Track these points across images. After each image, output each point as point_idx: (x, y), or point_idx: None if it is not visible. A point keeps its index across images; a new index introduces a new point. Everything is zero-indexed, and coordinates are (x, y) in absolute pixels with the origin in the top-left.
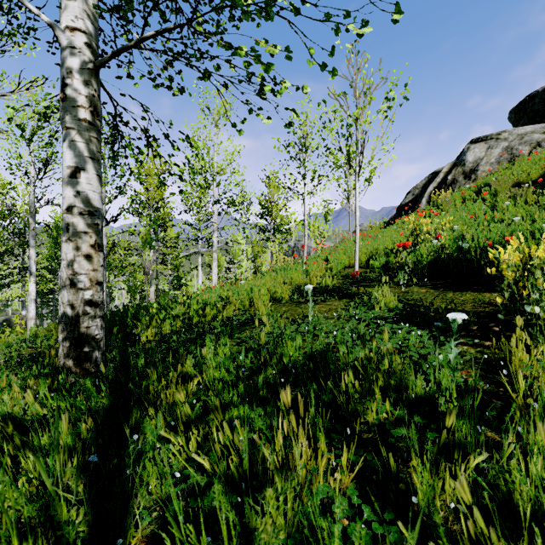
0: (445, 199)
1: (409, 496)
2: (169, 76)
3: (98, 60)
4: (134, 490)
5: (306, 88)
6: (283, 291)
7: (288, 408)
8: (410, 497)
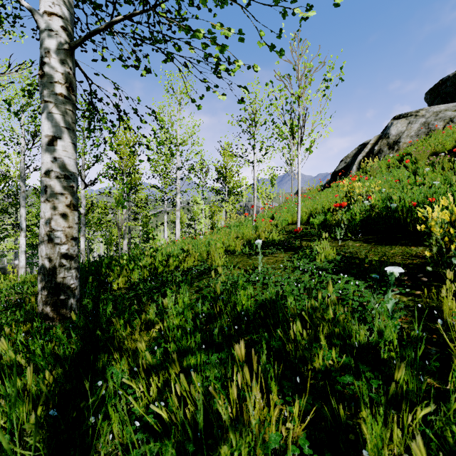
0: (373, 166)
1: (358, 447)
2: (136, 56)
3: (73, 41)
4: (95, 441)
5: (257, 67)
6: (236, 245)
7: (242, 360)
8: (360, 448)
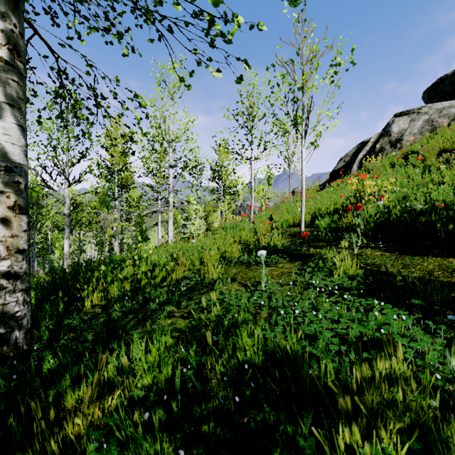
0: (375, 165)
1: None
2: (104, 13)
3: None
4: None
5: (262, 25)
6: (233, 251)
7: None
8: None
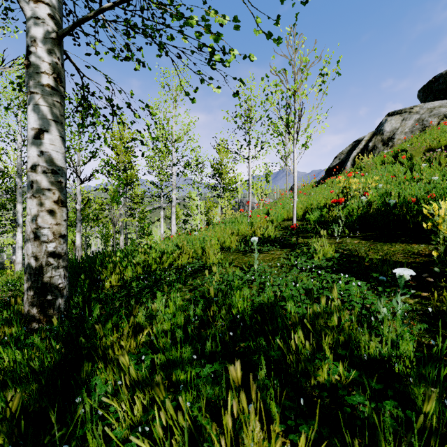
0: (367, 162)
1: None
2: (127, 46)
3: (60, 30)
4: None
5: (253, 57)
6: (232, 241)
7: (238, 384)
8: None
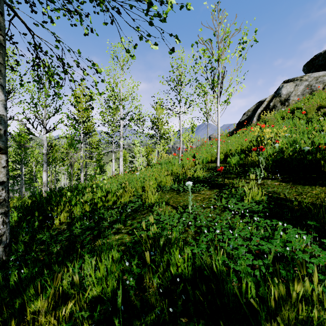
0: (270, 118)
1: None
2: None
3: None
4: None
5: (190, 6)
6: (167, 181)
7: None
8: None
